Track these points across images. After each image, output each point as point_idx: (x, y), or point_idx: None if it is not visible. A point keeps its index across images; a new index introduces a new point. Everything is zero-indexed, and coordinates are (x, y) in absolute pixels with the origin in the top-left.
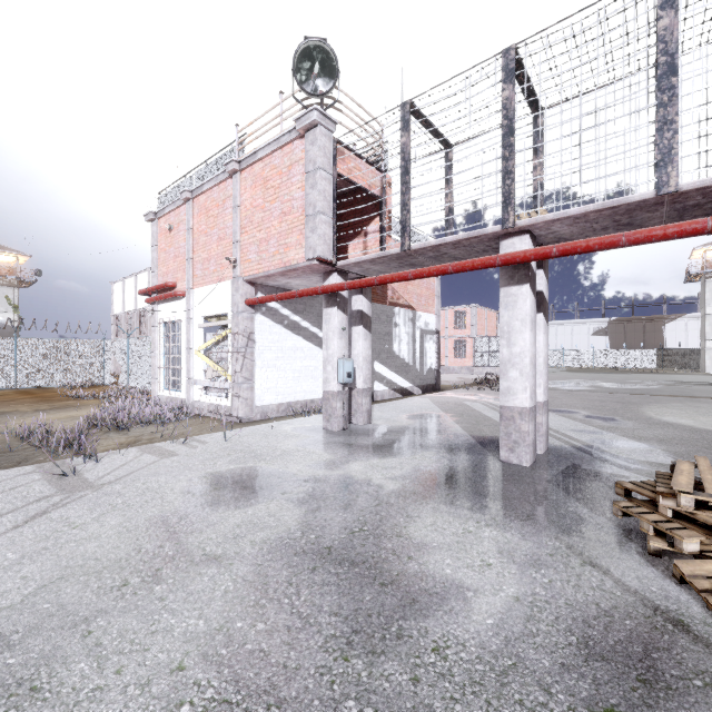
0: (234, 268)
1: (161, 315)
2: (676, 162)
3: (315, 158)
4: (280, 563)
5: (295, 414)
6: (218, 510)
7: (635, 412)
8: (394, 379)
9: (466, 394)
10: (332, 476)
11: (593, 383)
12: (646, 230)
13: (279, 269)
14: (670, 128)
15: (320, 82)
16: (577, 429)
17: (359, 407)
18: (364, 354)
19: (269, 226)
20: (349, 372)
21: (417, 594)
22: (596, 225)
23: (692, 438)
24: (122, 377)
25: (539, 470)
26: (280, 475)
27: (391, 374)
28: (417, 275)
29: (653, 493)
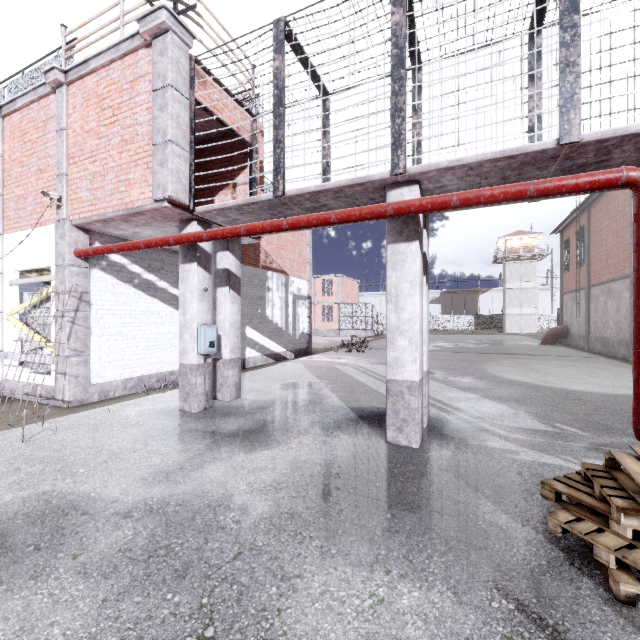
0: (58, 209)
1: None
2: (579, 109)
3: (165, 72)
4: None
5: (149, 390)
6: None
7: (481, 370)
8: (267, 345)
9: (336, 357)
10: (173, 498)
11: (436, 343)
12: (557, 179)
13: (119, 212)
14: (572, 71)
15: None
16: (445, 393)
17: (226, 381)
18: (231, 319)
19: (106, 156)
20: (212, 340)
21: None
22: (485, 181)
23: (539, 396)
24: None
25: (430, 451)
26: (88, 506)
27: (263, 339)
28: (294, 224)
29: (594, 499)
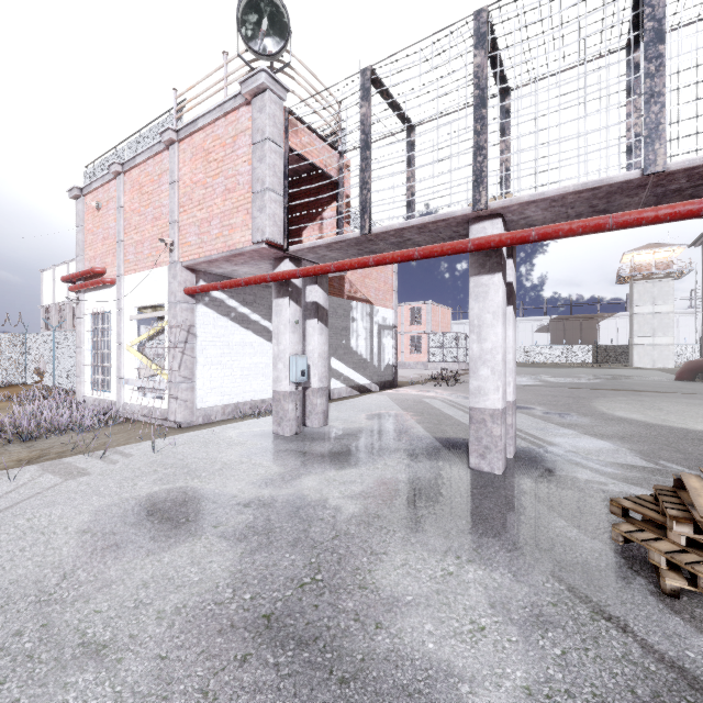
0: (171, 252)
1: (88, 305)
2: (664, 139)
3: (263, 127)
4: (195, 651)
5: (243, 416)
6: (122, 558)
7: (588, 407)
8: (351, 376)
9: (424, 390)
10: (279, 497)
11: (541, 377)
12: (636, 212)
13: (223, 254)
14: (657, 101)
15: (270, 42)
16: (540, 428)
17: (314, 408)
18: (319, 350)
19: (211, 204)
20: (303, 369)
21: (392, 697)
22: (572, 210)
23: (650, 435)
24: (47, 376)
25: (512, 478)
26: (216, 498)
27: (348, 370)
28: (379, 261)
29: (657, 513)
